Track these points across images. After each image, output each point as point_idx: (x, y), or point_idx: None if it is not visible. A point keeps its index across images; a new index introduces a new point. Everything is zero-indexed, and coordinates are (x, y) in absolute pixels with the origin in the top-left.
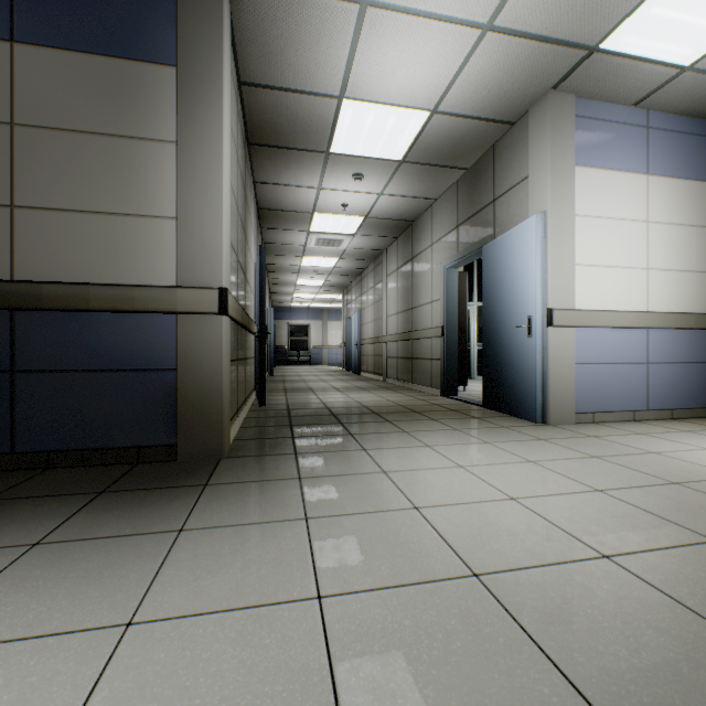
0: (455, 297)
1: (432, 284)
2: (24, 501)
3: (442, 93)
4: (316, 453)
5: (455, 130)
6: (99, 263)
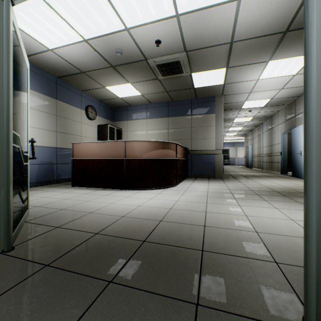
0: (285, 142)
1: (278, 138)
2: (200, 179)
3: (273, 96)
4: (240, 179)
5: (279, 100)
6: (203, 146)
